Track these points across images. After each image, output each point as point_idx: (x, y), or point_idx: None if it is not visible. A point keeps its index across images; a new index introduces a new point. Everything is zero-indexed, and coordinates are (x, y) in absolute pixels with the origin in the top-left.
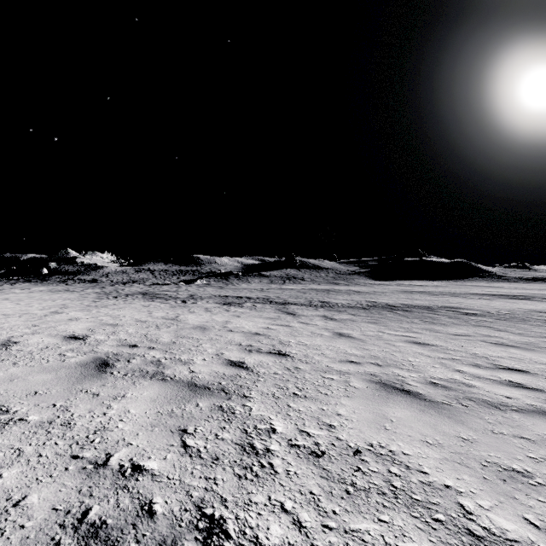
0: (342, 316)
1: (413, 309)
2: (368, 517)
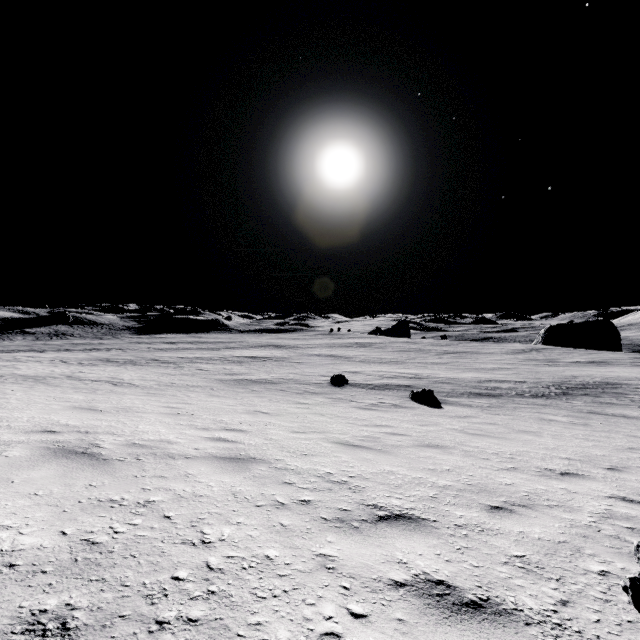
0: (66, 352)
1: (104, 349)
2: (40, 355)
